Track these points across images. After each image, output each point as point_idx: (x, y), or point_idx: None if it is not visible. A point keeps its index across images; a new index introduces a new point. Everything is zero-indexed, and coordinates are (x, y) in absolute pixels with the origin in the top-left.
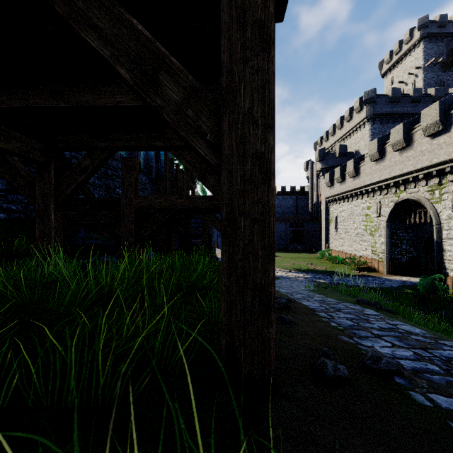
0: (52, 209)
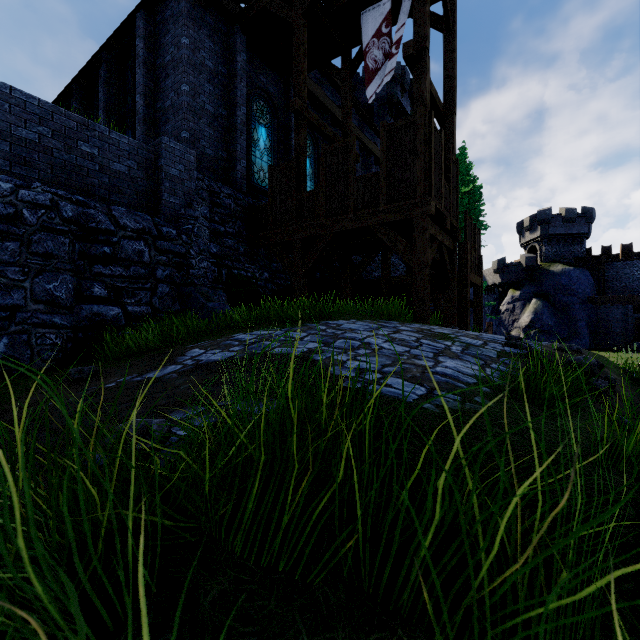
0: (349, 286)
